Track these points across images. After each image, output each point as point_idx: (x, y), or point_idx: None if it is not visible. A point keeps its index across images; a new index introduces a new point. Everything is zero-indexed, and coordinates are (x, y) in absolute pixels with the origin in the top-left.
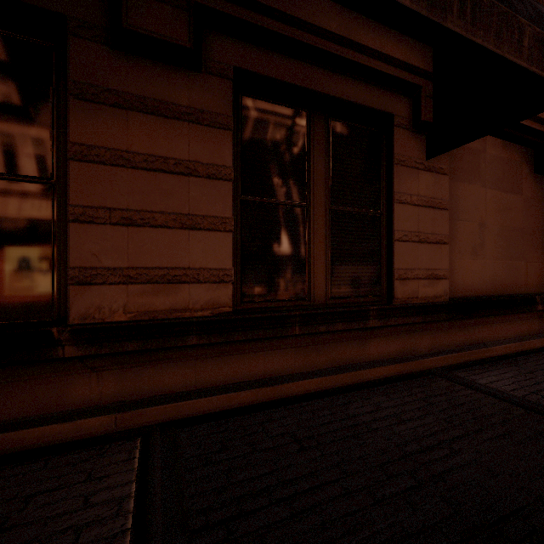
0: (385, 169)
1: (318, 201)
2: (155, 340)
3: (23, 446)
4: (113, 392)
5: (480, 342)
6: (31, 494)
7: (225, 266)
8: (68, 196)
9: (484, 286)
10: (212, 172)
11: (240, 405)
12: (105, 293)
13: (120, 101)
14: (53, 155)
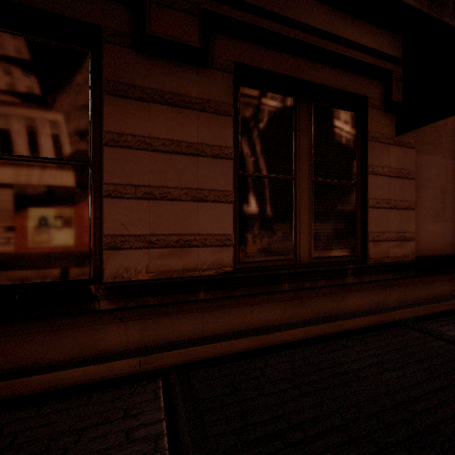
0: (359, 145)
1: (303, 174)
2: (170, 295)
3: (68, 383)
4: (137, 338)
5: (443, 296)
6: (81, 427)
7: (227, 232)
8: (103, 176)
9: (445, 246)
10: (217, 153)
11: (240, 350)
12: (132, 256)
13: (143, 95)
14: (90, 142)
